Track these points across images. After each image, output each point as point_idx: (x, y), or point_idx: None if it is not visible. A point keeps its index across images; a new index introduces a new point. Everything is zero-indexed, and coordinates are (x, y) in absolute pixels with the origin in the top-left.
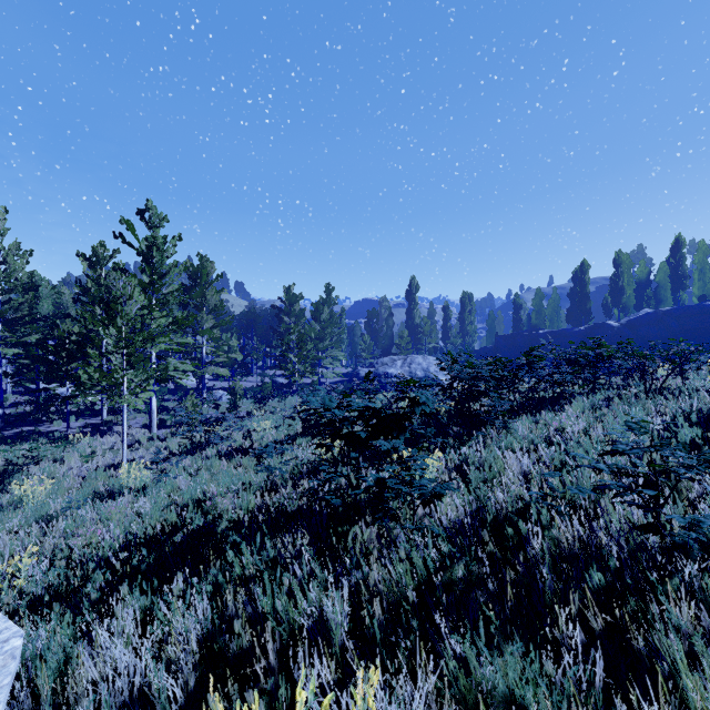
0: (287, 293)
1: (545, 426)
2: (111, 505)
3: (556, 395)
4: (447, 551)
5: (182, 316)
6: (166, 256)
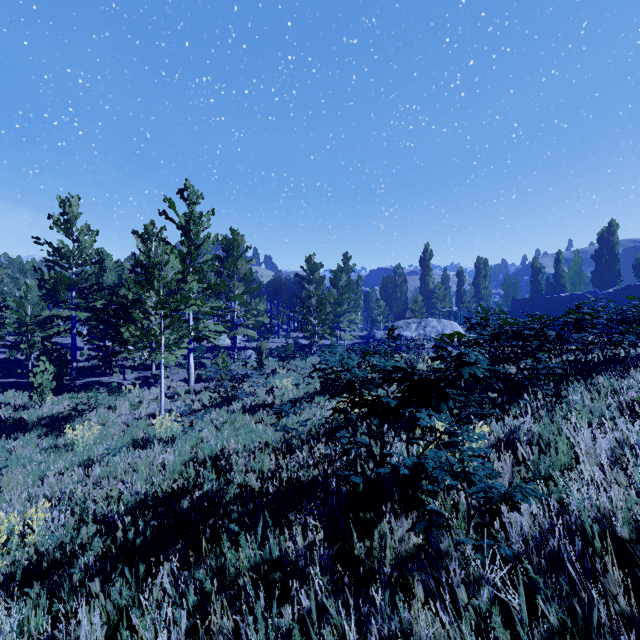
0: (309, 262)
1: (605, 395)
2: (138, 456)
3: (606, 359)
4: (555, 620)
5: (214, 282)
6: (202, 230)
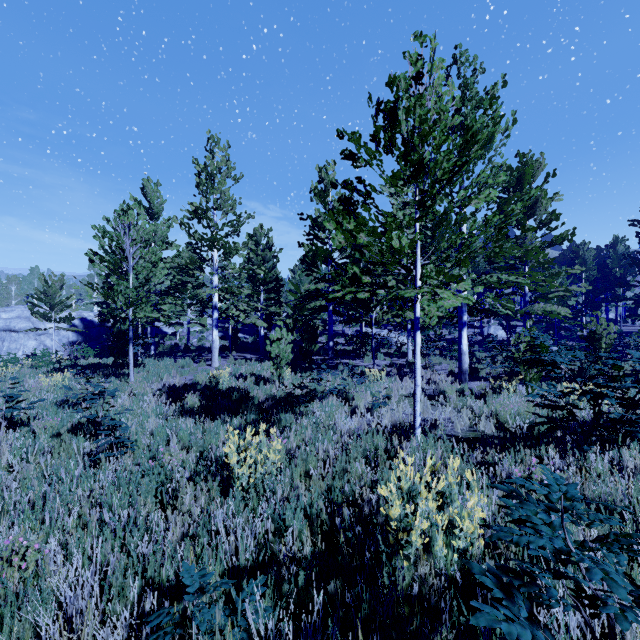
0: None
1: None
2: None
3: None
4: None
5: (509, 198)
6: None
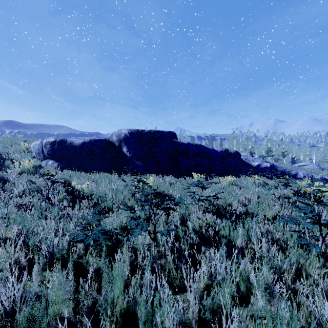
0: None
1: None
2: None
3: None
4: None
5: None
6: None
